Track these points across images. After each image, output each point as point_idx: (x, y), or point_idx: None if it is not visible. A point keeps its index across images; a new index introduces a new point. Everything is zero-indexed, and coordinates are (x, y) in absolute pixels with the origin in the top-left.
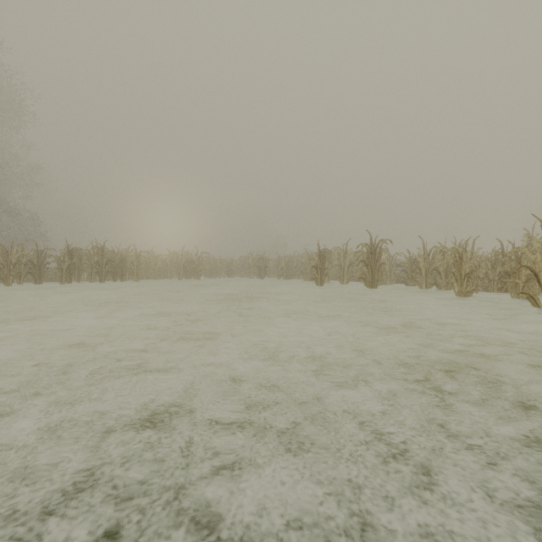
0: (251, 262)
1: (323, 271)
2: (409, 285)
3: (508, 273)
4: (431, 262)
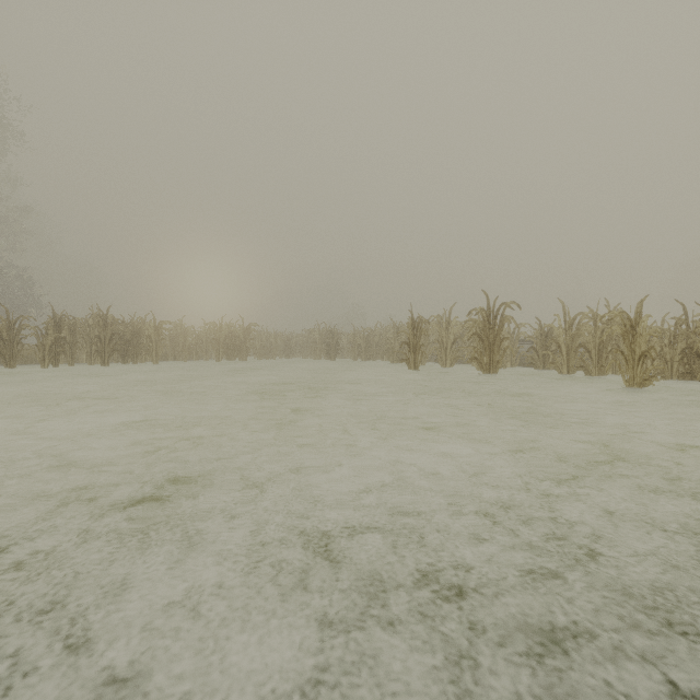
0: (318, 337)
1: (417, 349)
2: (540, 369)
3: (696, 352)
4: (575, 336)
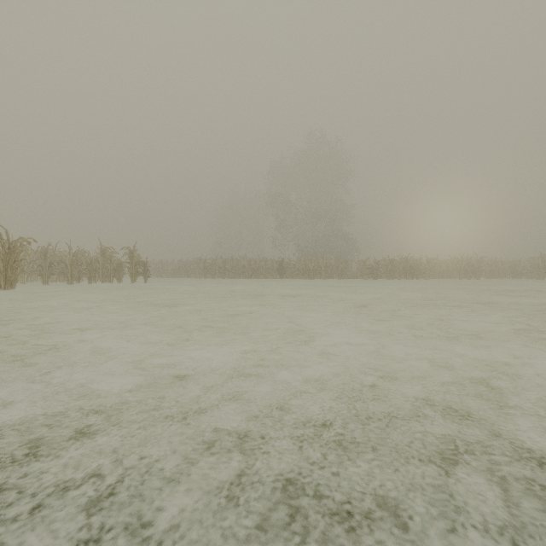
0: (540, 263)
1: None
2: None
3: None
4: None
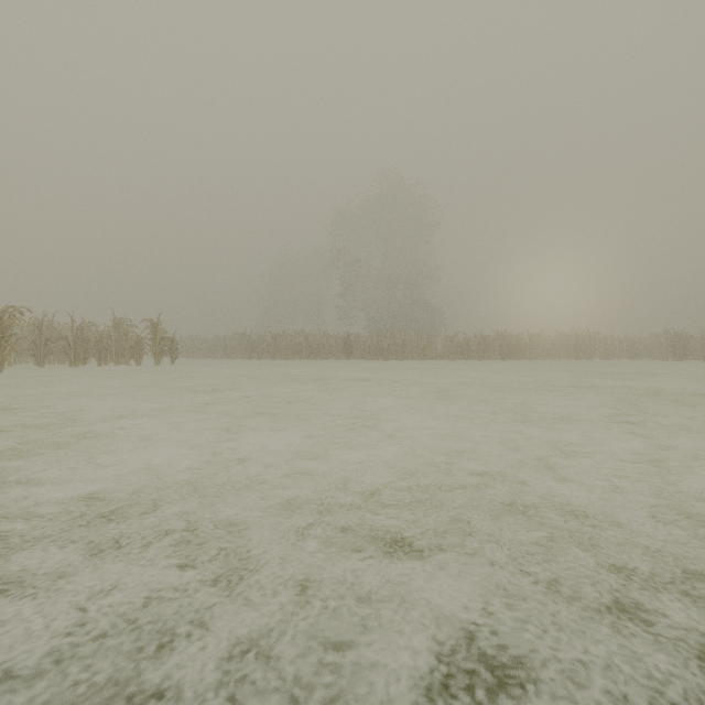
0: (664, 340)
1: None
2: None
3: None
4: None
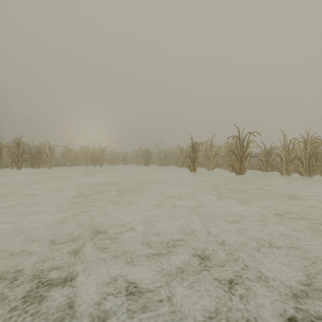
0: (140, 154)
1: (195, 160)
2: (264, 171)
3: None
4: (291, 152)
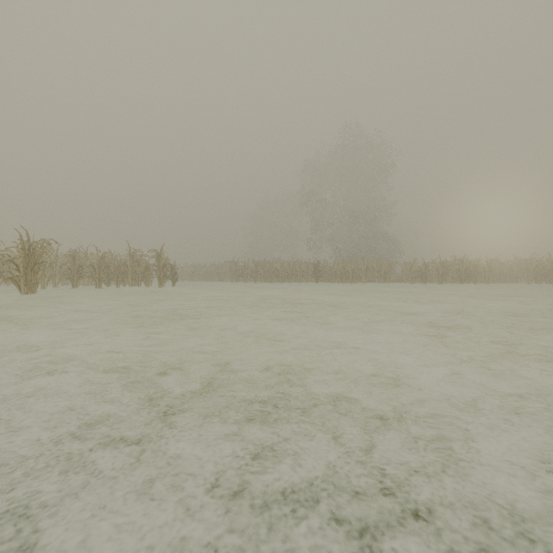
0: None
1: None
2: None
3: None
4: None
